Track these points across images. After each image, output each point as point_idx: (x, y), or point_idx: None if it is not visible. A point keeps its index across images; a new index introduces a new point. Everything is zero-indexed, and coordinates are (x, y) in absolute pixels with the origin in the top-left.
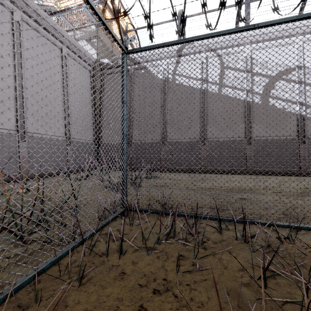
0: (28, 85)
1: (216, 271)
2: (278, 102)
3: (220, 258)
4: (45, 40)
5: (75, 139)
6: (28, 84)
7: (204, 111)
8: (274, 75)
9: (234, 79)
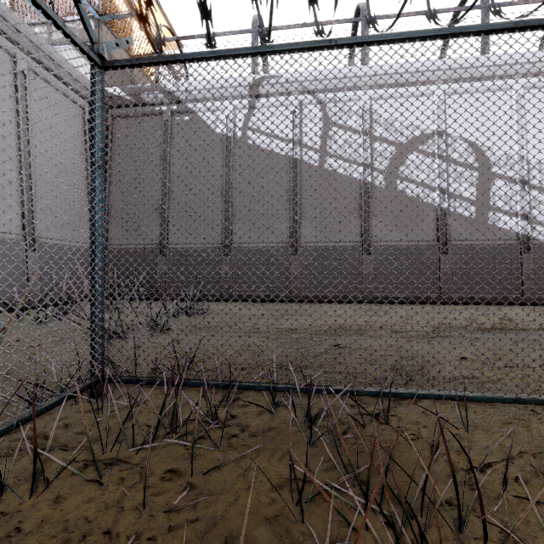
0: None
1: (226, 497)
2: (410, 187)
3: (248, 467)
4: None
5: (46, 239)
6: None
7: (297, 196)
8: (405, 142)
9: (344, 144)
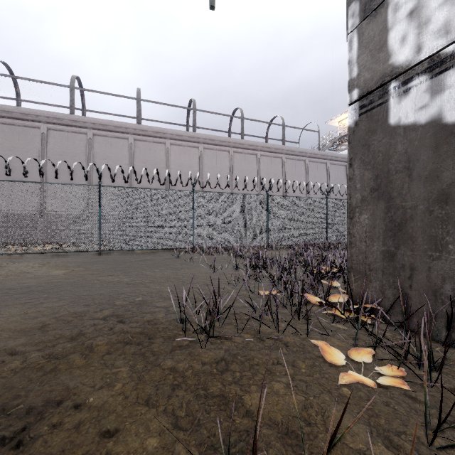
0: (332, 194)
1: None
2: None
3: None
4: (338, 166)
5: None
6: (332, 193)
7: None
8: None
9: None
